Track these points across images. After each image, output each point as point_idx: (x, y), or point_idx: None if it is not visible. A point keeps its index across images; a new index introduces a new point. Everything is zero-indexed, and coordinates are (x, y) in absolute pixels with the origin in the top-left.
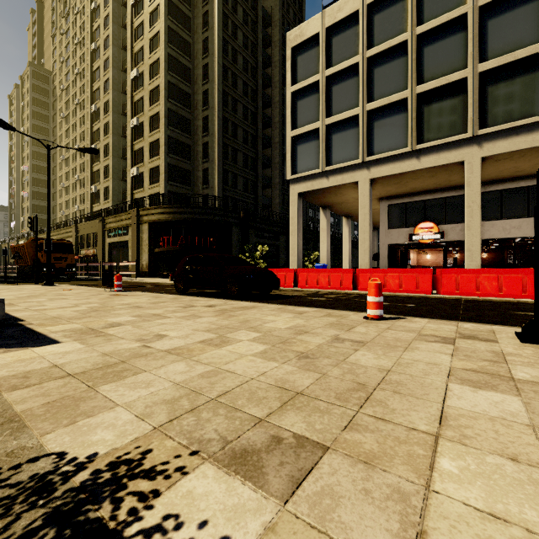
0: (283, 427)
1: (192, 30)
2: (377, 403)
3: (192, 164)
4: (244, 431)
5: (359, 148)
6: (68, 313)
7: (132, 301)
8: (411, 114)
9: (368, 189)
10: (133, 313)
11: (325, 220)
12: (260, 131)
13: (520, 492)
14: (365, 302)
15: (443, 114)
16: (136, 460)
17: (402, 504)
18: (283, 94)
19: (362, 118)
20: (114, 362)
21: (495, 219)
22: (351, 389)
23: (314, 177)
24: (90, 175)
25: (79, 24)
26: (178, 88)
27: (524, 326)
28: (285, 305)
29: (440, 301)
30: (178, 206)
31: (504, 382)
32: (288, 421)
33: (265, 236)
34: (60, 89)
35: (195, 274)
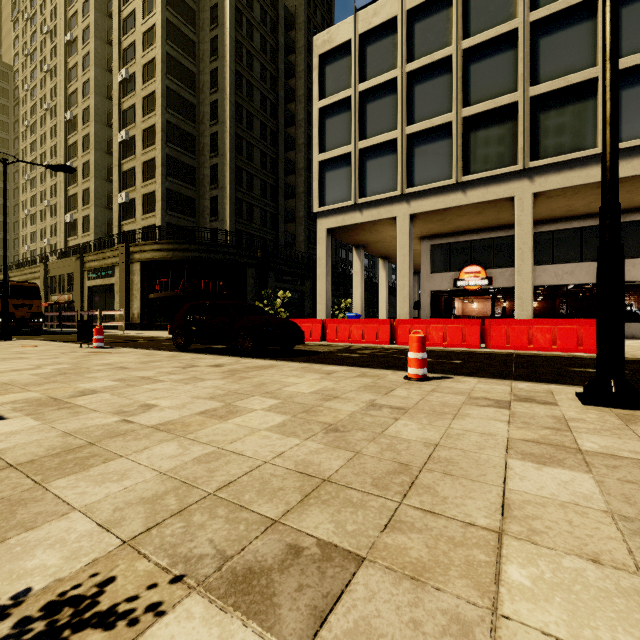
0: (304, 531)
1: (197, 26)
2: (425, 490)
3: (197, 191)
4: (251, 540)
5: (397, 178)
6: (25, 378)
7: (116, 360)
8: (456, 141)
9: (408, 226)
10: (115, 376)
11: (358, 261)
12: (281, 154)
13: (609, 609)
14: (406, 359)
15: (491, 143)
16: (88, 596)
17: (464, 639)
18: (309, 111)
19: (401, 143)
20: (78, 445)
21: (547, 263)
22: (392, 472)
23: (345, 210)
24: (64, 200)
25: (50, 7)
26: (179, 95)
27: (586, 385)
28: (310, 363)
29: (490, 357)
30: (180, 242)
31: (570, 456)
32: (311, 522)
33: (288, 280)
34: (23, 89)
35: (199, 325)
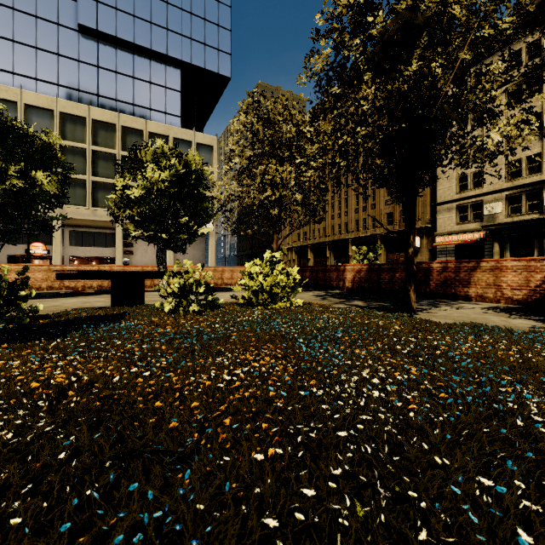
0: None
1: None
2: None
3: None
4: None
5: None
6: None
7: None
8: None
9: None
10: None
11: None
12: None
13: None
14: None
15: None
16: None
17: None
18: None
19: None
20: None
21: (79, 246)
22: None
23: None
24: None
25: None
26: None
27: None
28: None
29: None
30: None
31: None
32: None
33: None
34: None
35: None
